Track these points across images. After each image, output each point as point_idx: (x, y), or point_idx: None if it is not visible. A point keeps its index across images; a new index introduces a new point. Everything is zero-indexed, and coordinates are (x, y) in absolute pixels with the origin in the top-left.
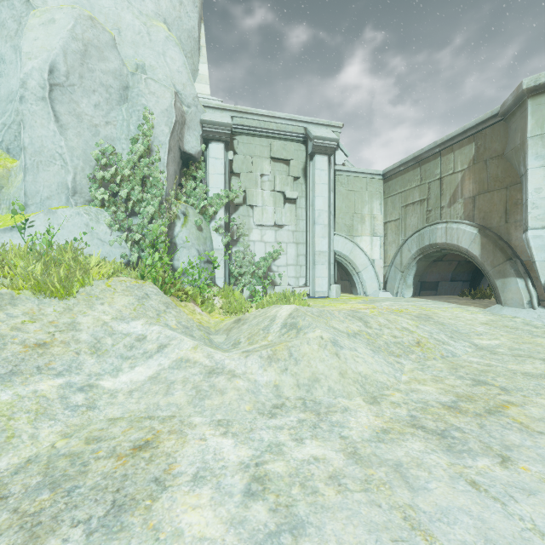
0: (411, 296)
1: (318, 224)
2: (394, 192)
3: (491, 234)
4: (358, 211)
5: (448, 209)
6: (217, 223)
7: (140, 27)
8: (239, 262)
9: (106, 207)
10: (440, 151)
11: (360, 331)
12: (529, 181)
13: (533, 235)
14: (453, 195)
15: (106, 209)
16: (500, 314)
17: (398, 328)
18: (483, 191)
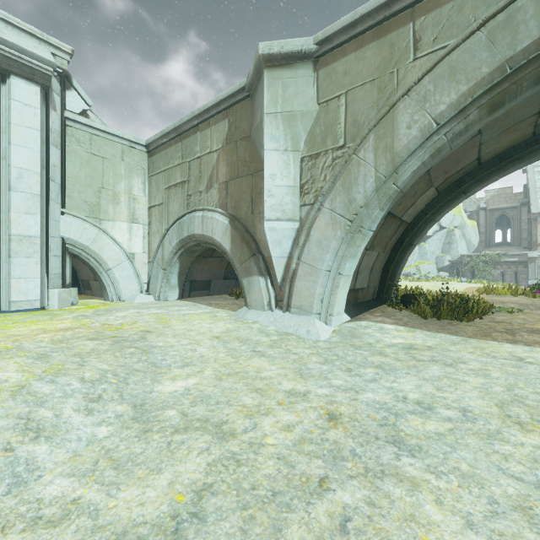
0: (177, 299)
1: (18, 191)
2: (158, 169)
3: (240, 226)
4: (108, 186)
5: (206, 194)
6: None
7: None
8: None
9: None
10: (199, 124)
11: None
12: (265, 165)
13: (269, 227)
14: (210, 178)
15: None
16: (243, 319)
17: None
18: (234, 176)
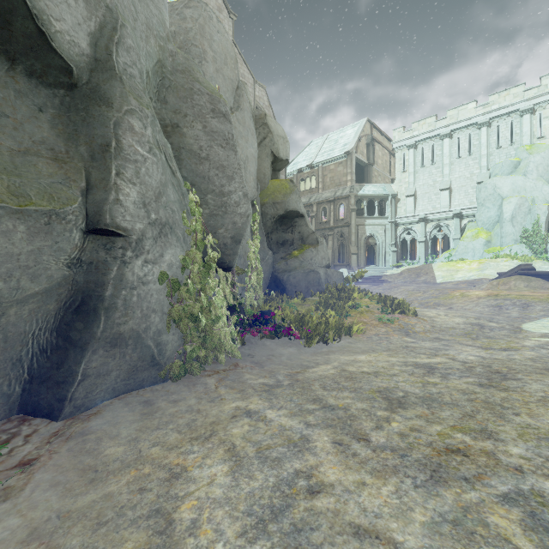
0: None
1: None
2: None
3: None
4: None
5: None
6: None
7: (532, 186)
8: None
9: (525, 243)
10: None
11: None
12: None
13: None
14: None
15: (524, 244)
16: None
17: None
18: None
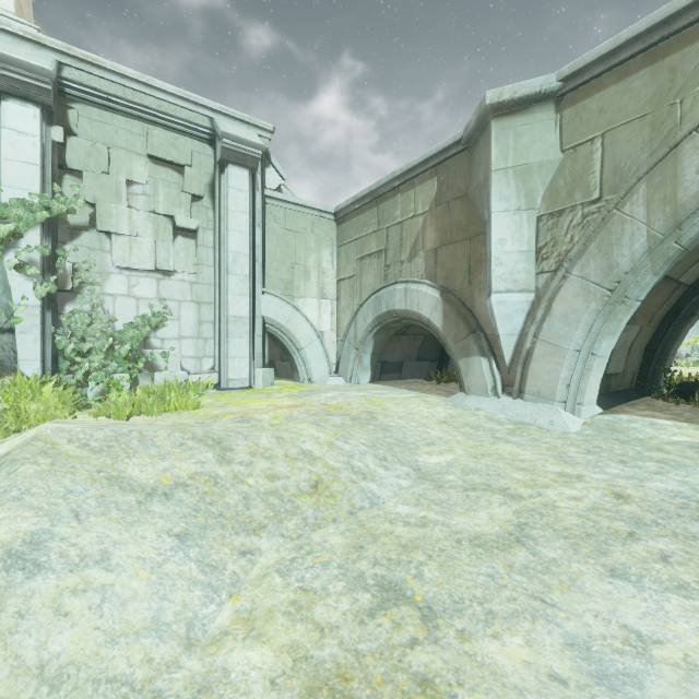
0: (369, 382)
1: (234, 274)
2: (348, 238)
3: (454, 299)
4: (300, 261)
5: (408, 264)
6: (20, 255)
7: None
8: (80, 331)
9: None
10: (400, 185)
11: (196, 476)
12: (493, 229)
13: (497, 300)
14: (414, 246)
15: None
16: (462, 406)
17: (290, 454)
18: (446, 241)
